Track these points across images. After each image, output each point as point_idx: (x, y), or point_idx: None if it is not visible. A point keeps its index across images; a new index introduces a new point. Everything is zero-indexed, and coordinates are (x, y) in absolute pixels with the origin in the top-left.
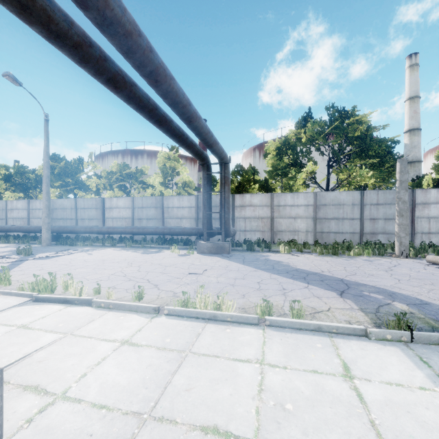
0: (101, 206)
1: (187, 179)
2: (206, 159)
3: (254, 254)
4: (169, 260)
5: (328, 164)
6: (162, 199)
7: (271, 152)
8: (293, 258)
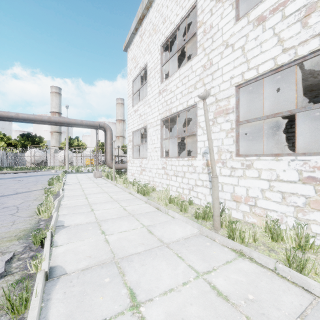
0: None
1: None
2: None
3: None
4: None
5: None
6: None
7: None
8: None
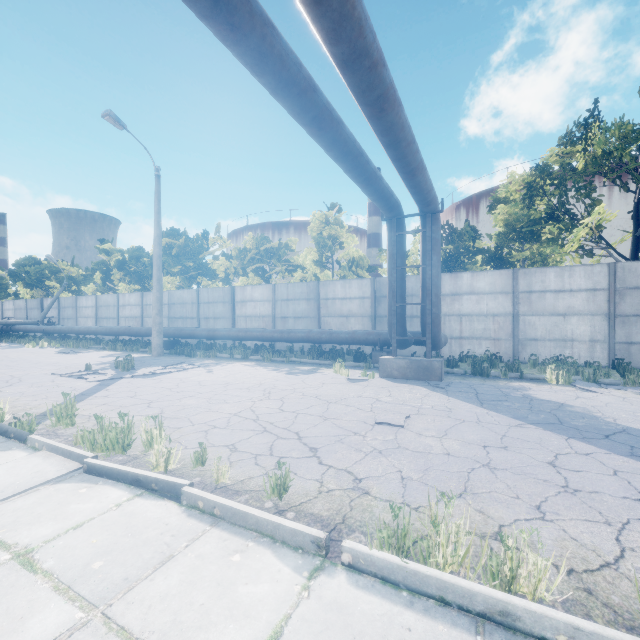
0: (230, 298)
1: (356, 254)
2: (396, 208)
3: (491, 383)
4: (332, 390)
5: (637, 208)
6: (317, 287)
7: (502, 200)
8: (589, 397)
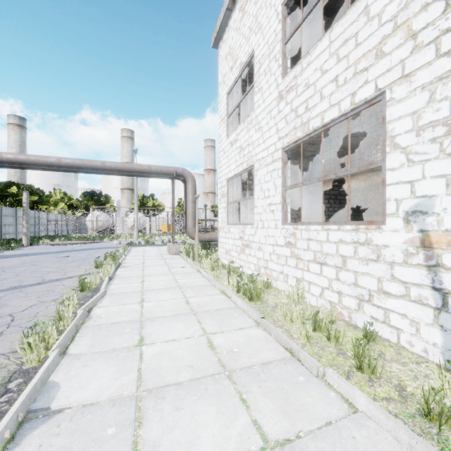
0: None
1: None
2: None
3: None
4: (7, 263)
5: None
6: None
7: None
8: (16, 252)
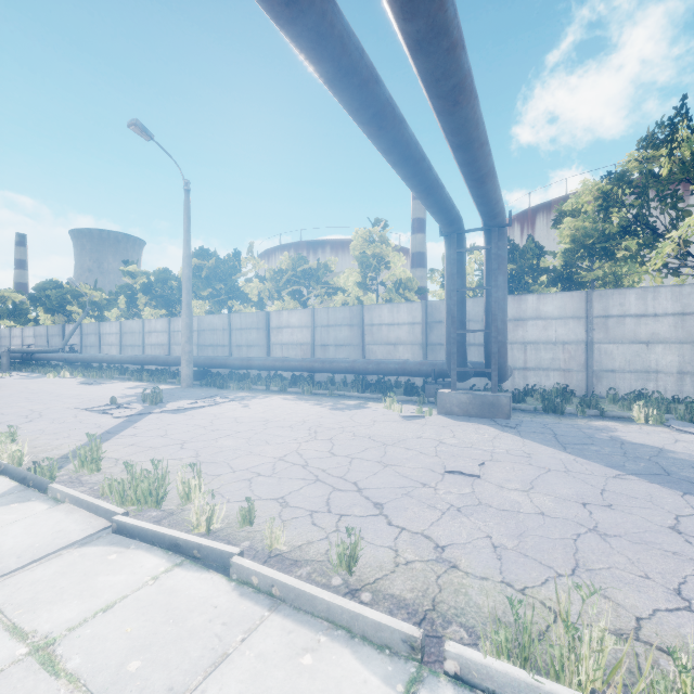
0: (264, 324)
1: (403, 275)
2: (456, 221)
3: (568, 421)
4: (386, 429)
5: None
6: (361, 311)
7: (569, 213)
8: (690, 440)
